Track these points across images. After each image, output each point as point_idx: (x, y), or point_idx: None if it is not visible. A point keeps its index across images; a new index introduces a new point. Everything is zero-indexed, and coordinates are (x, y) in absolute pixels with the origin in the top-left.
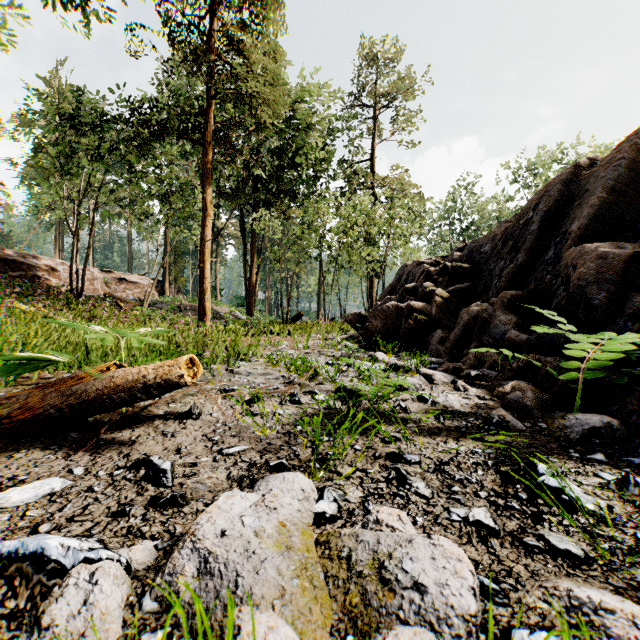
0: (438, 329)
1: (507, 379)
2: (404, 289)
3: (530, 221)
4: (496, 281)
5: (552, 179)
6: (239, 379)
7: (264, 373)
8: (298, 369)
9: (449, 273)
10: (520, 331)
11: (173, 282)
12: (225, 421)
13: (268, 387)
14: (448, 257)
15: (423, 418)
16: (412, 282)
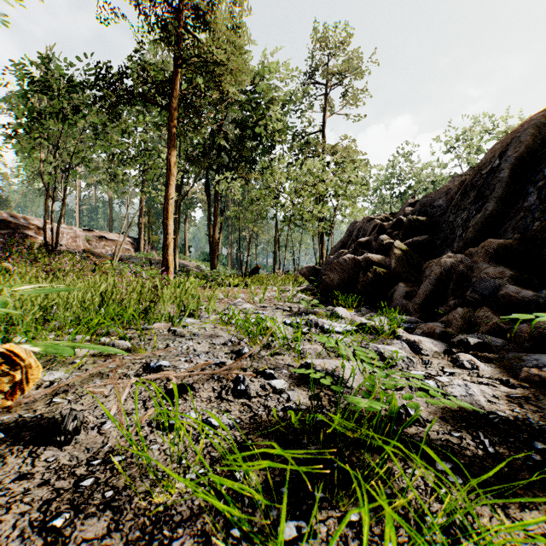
0: (400, 282)
1: (523, 351)
2: (357, 243)
3: (498, 168)
4: (461, 232)
5: (518, 126)
6: (177, 345)
7: (211, 335)
8: (250, 333)
9: (405, 226)
10: (519, 286)
11: (147, 240)
12: (114, 447)
13: (209, 360)
14: (398, 213)
15: (452, 439)
16: (364, 237)
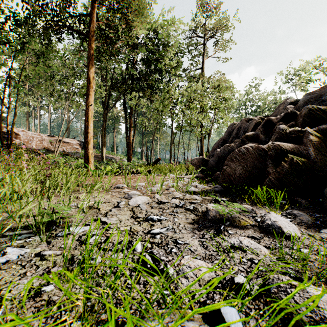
0: None
1: None
2: (245, 136)
3: None
4: None
5: None
6: None
7: None
8: None
9: (304, 115)
10: None
11: None
12: None
13: None
14: (273, 114)
15: None
16: (245, 133)
